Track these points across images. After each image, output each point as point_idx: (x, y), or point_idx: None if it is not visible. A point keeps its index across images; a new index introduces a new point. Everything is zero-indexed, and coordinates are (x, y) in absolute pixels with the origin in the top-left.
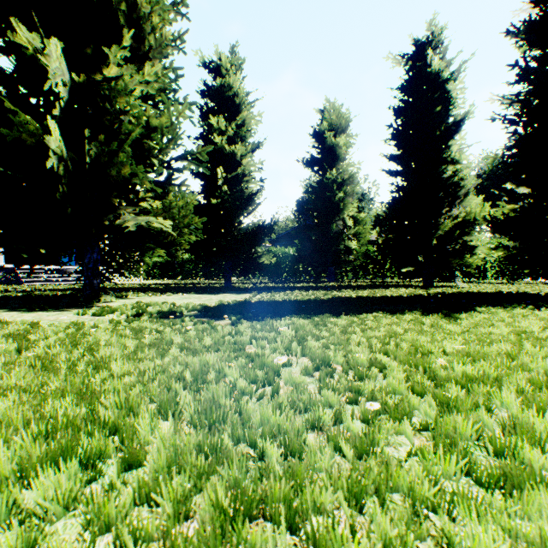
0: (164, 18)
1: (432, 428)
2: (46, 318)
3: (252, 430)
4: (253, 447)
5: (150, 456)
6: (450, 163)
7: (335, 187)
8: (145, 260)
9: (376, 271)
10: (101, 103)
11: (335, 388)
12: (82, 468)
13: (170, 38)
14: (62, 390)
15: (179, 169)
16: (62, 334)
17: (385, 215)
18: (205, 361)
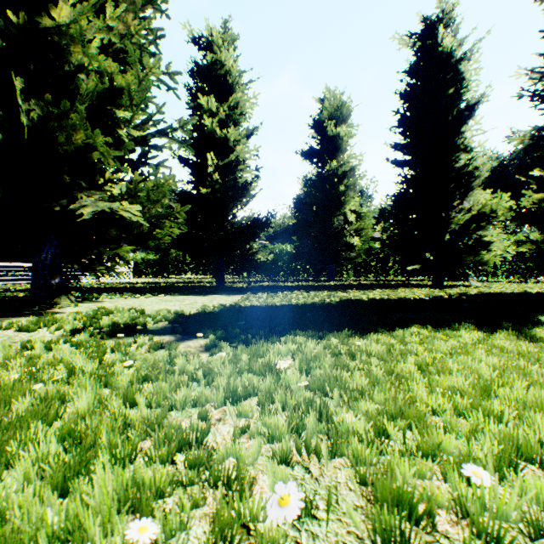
0: None
1: None
2: None
3: None
4: None
5: None
6: (463, 151)
7: (335, 179)
8: (123, 256)
9: (378, 268)
10: None
11: None
12: None
13: None
14: None
15: (155, 146)
16: None
17: (392, 208)
18: (75, 517)
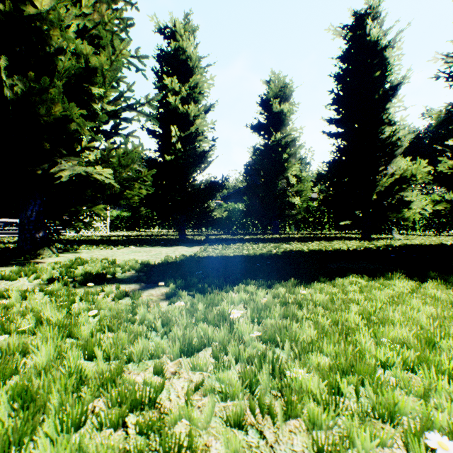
0: None
1: None
2: None
3: None
4: None
5: None
6: (388, 125)
7: (280, 148)
8: (99, 214)
9: (315, 224)
10: None
11: None
12: None
13: None
14: None
15: (126, 118)
16: None
17: (327, 173)
18: None
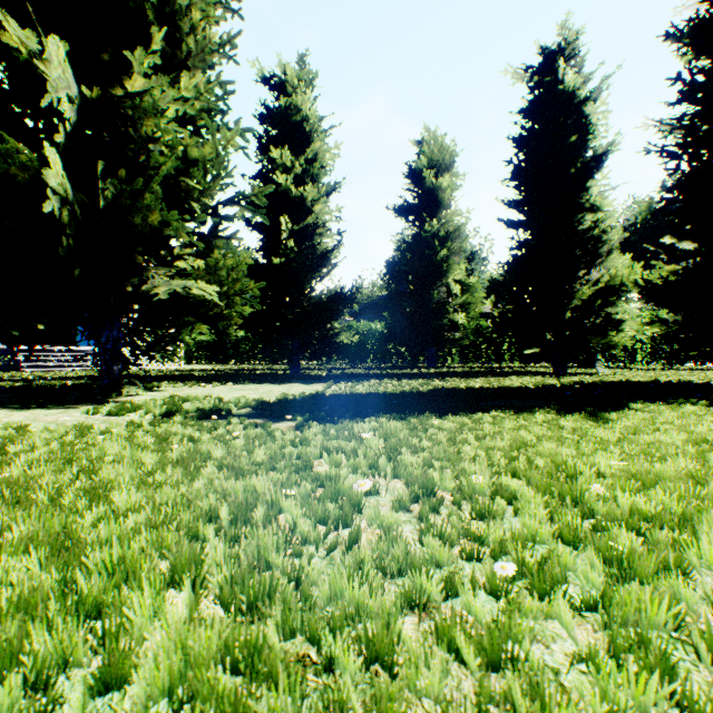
0: (209, 14)
1: (601, 607)
2: (43, 419)
3: (314, 615)
4: (316, 645)
5: (139, 673)
6: (589, 211)
7: (436, 242)
8: (185, 339)
9: (490, 352)
10: (123, 128)
11: (444, 534)
12: (27, 691)
13: (217, 42)
14: (28, 540)
15: (228, 217)
16: (56, 444)
17: (503, 279)
18: (252, 488)
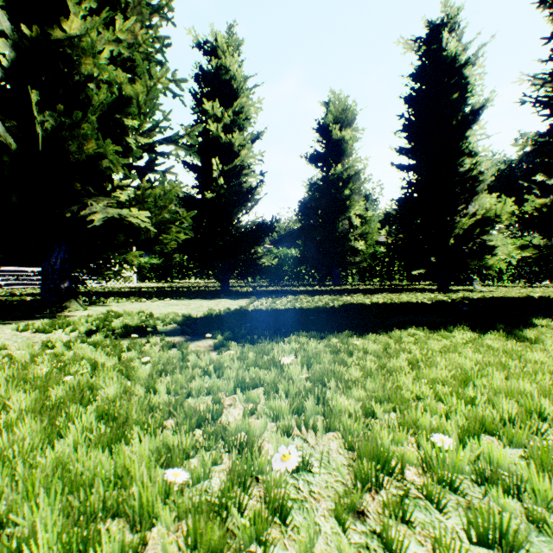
0: None
1: None
2: None
3: None
4: None
5: None
6: (468, 156)
7: (340, 183)
8: (129, 261)
9: (383, 273)
10: None
11: None
12: None
13: (153, 0)
14: None
15: (162, 153)
16: None
17: (396, 212)
18: (123, 467)
